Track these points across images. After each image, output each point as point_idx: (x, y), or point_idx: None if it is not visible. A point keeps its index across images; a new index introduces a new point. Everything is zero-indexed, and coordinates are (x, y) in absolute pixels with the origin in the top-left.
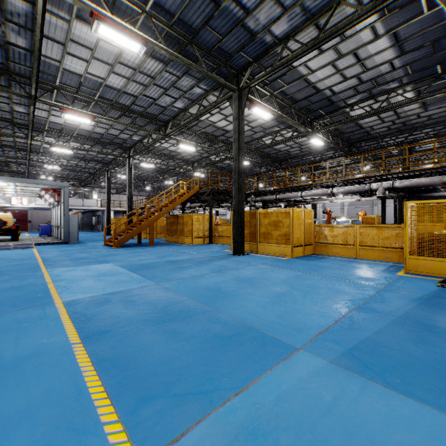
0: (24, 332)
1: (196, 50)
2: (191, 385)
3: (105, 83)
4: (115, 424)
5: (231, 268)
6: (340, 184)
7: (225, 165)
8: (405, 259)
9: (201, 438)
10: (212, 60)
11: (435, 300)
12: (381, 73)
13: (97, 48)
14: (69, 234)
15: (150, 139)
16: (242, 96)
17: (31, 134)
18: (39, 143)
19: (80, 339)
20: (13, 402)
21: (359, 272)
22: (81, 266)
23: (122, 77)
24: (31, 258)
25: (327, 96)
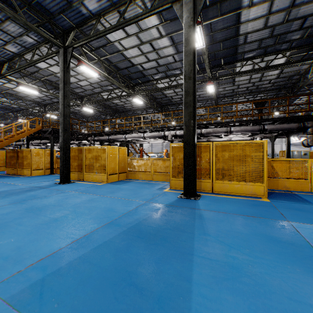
0: None
1: None
2: None
3: None
4: None
5: (38, 197)
6: (149, 131)
7: (76, 111)
8: (170, 180)
9: None
10: (36, 14)
11: (167, 208)
12: (169, 62)
13: None
14: None
15: None
16: (68, 53)
17: None
18: None
19: None
20: None
21: (142, 191)
22: None
23: None
24: None
25: (140, 70)
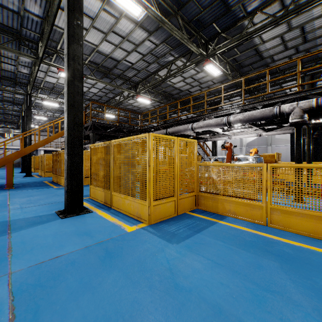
0: None
1: None
2: None
3: None
4: None
5: None
6: (238, 110)
7: (135, 108)
8: None
9: None
10: None
11: None
12: None
13: None
14: None
15: (41, 72)
16: None
17: None
18: None
19: None
20: None
21: None
22: None
23: None
24: None
25: None
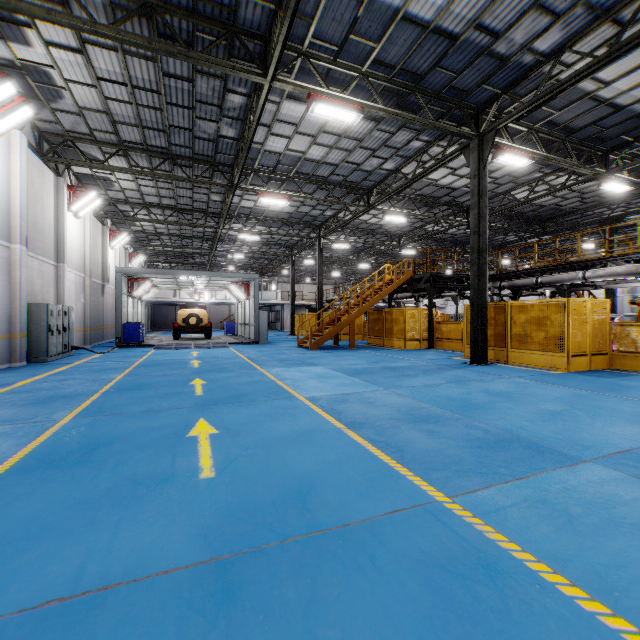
0: (293, 416)
1: (421, 99)
2: (469, 467)
3: (304, 156)
4: (414, 477)
5: (473, 380)
6: None
7: (447, 235)
8: None
9: (493, 496)
10: (440, 104)
11: None
12: None
13: (302, 122)
14: (259, 333)
15: (346, 212)
16: (484, 143)
17: (223, 223)
18: (225, 231)
19: (344, 425)
20: (327, 454)
21: None
22: (292, 367)
23: (325, 146)
24: (237, 357)
25: (636, 113)
